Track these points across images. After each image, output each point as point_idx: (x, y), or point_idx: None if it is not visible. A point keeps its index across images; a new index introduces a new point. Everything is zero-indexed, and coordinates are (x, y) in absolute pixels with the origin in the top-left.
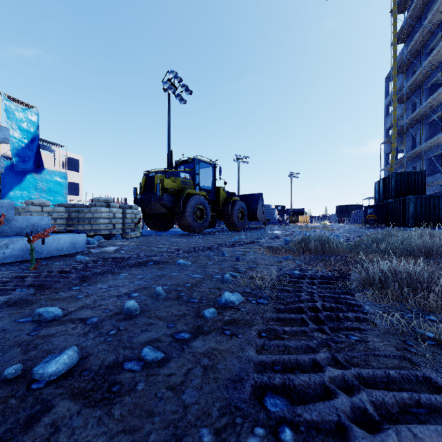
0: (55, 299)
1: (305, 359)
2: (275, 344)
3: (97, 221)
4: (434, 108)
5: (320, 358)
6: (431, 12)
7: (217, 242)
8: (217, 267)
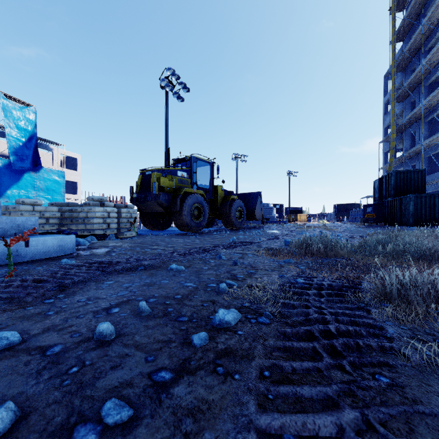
0: (20, 317)
1: (326, 423)
2: (282, 392)
3: (90, 220)
4: (434, 106)
5: (346, 421)
6: (431, 9)
7: (214, 242)
8: (213, 273)
